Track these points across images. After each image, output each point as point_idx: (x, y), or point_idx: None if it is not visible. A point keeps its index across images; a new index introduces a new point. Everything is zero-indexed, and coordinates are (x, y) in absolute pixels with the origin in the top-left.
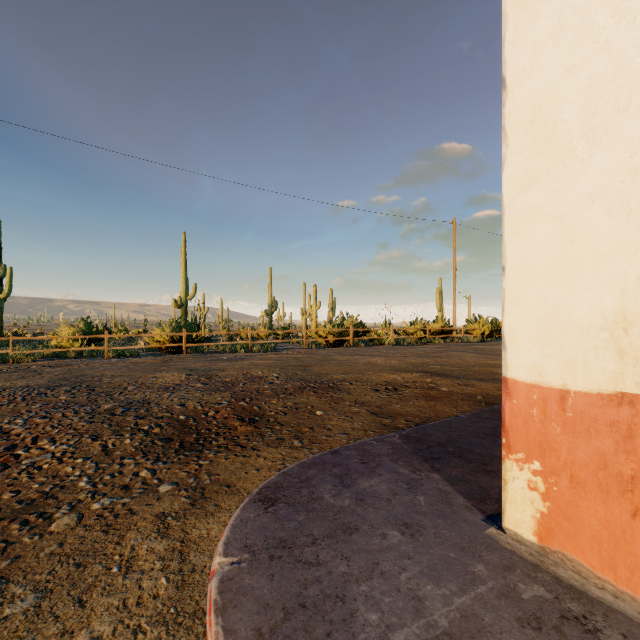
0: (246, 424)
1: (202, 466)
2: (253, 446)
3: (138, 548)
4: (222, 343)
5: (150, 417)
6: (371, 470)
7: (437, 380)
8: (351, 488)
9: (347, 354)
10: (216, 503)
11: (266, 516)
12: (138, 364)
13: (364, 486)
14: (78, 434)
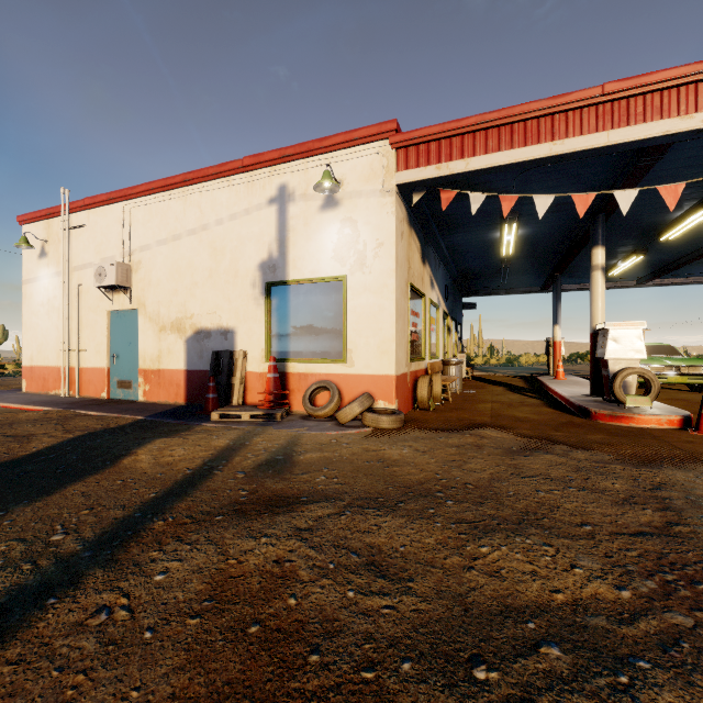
0: None
1: None
2: None
3: None
4: None
5: None
6: (1, 391)
7: None
8: None
9: None
10: None
11: None
12: None
13: None
14: None
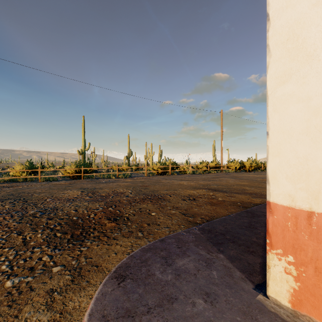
0: (111, 222)
1: (82, 252)
2: (114, 237)
3: (29, 320)
4: (102, 173)
5: (56, 218)
6: (183, 252)
7: (215, 194)
8: (172, 266)
9: (168, 179)
10: (87, 279)
11: (118, 290)
12: (56, 185)
13: (180, 264)
14: (10, 231)
